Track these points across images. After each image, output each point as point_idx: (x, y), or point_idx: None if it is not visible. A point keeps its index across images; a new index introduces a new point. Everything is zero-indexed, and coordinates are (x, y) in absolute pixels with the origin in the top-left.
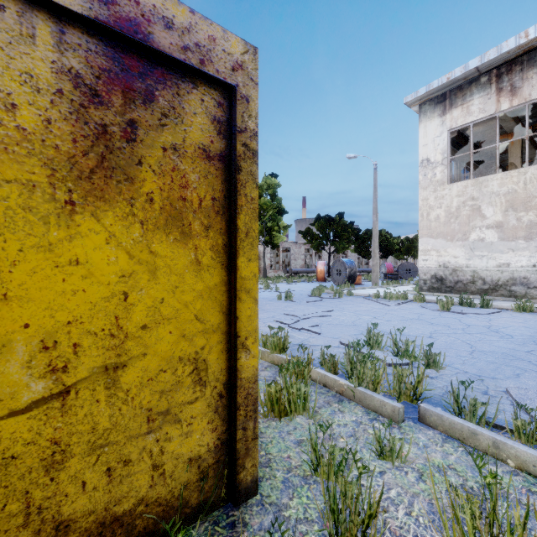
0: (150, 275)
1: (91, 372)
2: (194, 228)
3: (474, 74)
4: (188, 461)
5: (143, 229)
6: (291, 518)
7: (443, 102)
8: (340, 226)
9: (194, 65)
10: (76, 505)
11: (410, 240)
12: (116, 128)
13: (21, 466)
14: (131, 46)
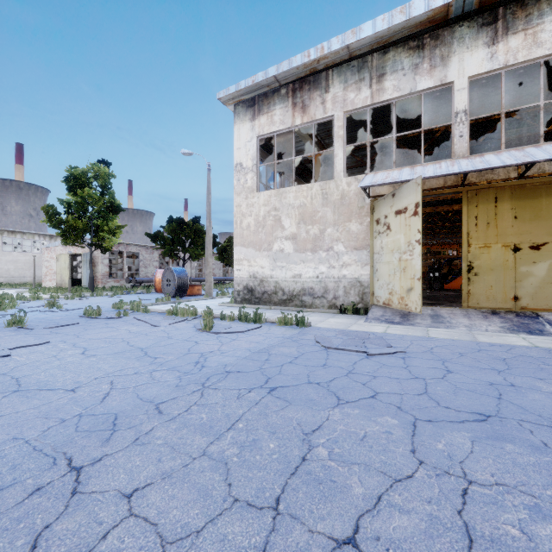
0: None
1: None
2: None
3: (275, 83)
4: None
5: None
6: None
7: (253, 107)
8: (194, 231)
9: None
10: None
11: None
12: None
13: None
14: None
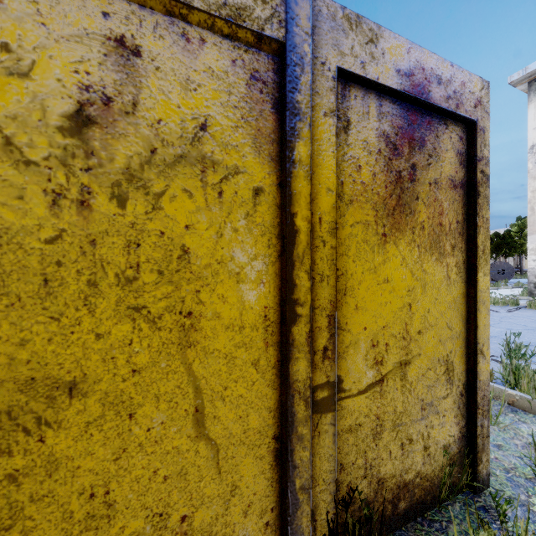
0: (422, 289)
1: (393, 366)
2: (446, 248)
3: None
4: (442, 448)
5: (418, 252)
6: None
7: None
8: None
9: (452, 110)
10: (386, 468)
11: (500, 236)
12: (405, 173)
13: (362, 432)
14: (413, 104)
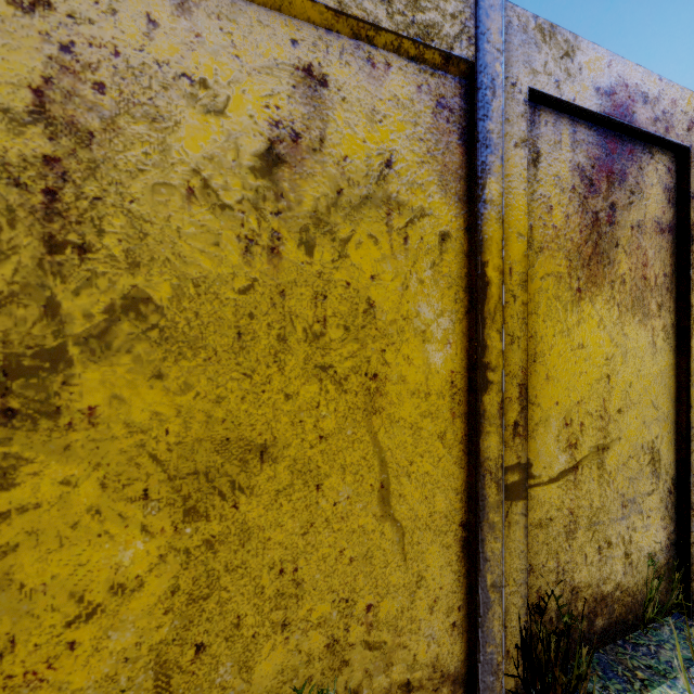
0: (623, 358)
1: (589, 450)
2: (650, 308)
3: None
4: (646, 556)
5: (618, 311)
6: None
7: None
8: None
9: (661, 135)
10: (581, 575)
11: None
12: (602, 214)
13: (554, 528)
14: (612, 130)
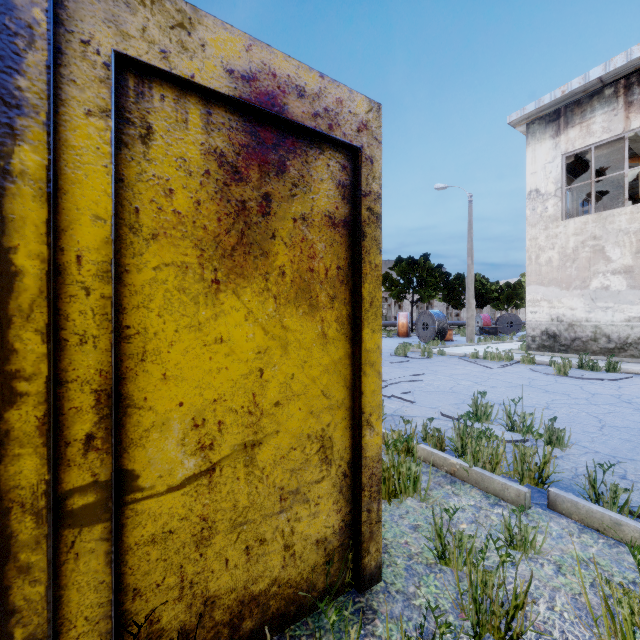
0: (282, 350)
1: (232, 449)
2: (320, 300)
3: (596, 85)
4: (315, 543)
5: (276, 304)
6: (422, 607)
7: (556, 121)
8: (425, 271)
9: (323, 131)
10: (220, 582)
11: (512, 286)
12: (253, 203)
13: (177, 540)
14: (266, 118)
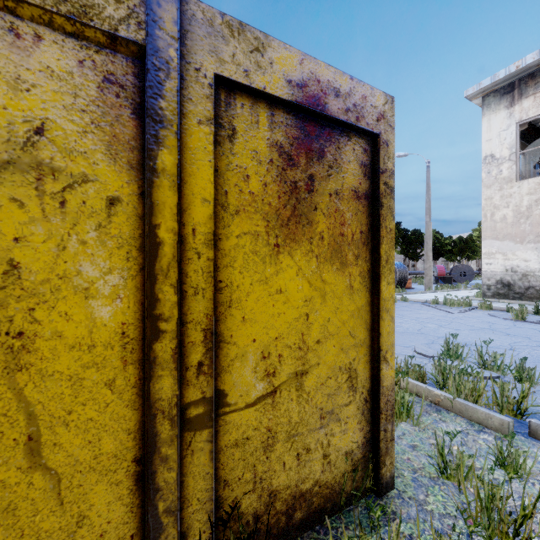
0: (322, 299)
1: (288, 376)
2: (348, 258)
3: None
4: (344, 454)
5: (317, 262)
6: (434, 512)
7: (511, 93)
8: None
9: (352, 123)
10: (280, 480)
11: (464, 240)
12: (301, 183)
13: (251, 445)
14: (311, 115)
